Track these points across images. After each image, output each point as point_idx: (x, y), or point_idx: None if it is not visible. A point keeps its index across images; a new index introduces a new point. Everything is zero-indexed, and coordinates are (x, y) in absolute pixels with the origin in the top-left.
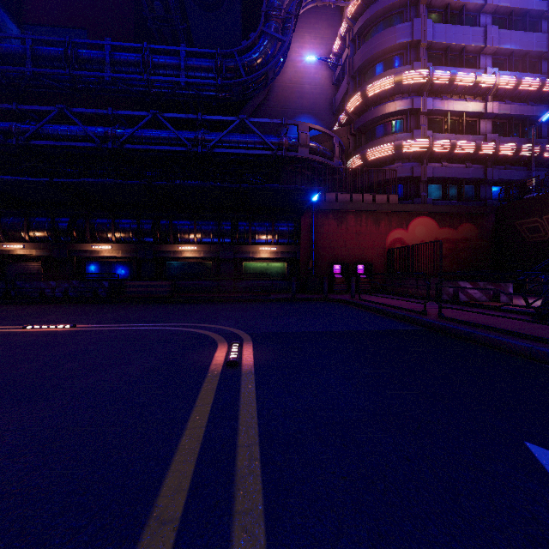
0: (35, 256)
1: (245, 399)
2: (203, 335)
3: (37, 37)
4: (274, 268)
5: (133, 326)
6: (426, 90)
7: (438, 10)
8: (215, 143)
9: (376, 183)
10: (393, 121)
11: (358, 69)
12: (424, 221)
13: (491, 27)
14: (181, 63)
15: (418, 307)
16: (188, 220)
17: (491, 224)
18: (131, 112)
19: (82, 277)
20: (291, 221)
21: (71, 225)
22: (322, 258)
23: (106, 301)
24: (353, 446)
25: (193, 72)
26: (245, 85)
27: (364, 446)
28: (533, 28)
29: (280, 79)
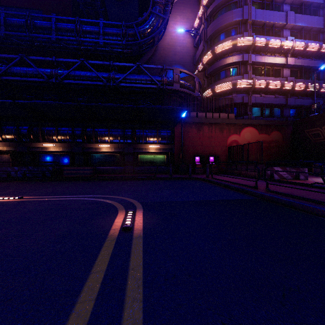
0: (6, 151)
1: (134, 264)
2: (109, 204)
3: (8, 12)
4: (158, 159)
5: (62, 197)
6: (251, 50)
7: (258, 1)
8: (121, 80)
9: (221, 106)
10: (231, 68)
11: (210, 36)
12: (250, 130)
13: (290, 12)
14: (100, 30)
15: (250, 183)
16: (104, 128)
17: (290, 132)
18: (68, 60)
19: (35, 164)
20: (168, 129)
21: (29, 131)
22: (188, 152)
23: (50, 179)
24: (231, 324)
25: (108, 36)
26: (140, 45)
27: (242, 324)
28: (314, 14)
29: (162, 43)
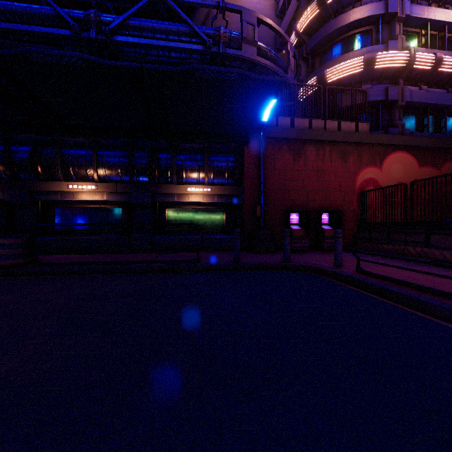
0: None
1: None
2: None
3: None
4: (208, 218)
5: None
6: None
7: None
8: (118, 28)
9: (341, 106)
10: (358, 34)
11: None
12: (401, 157)
13: None
14: None
15: None
16: (85, 149)
17: None
18: None
19: None
20: (231, 154)
21: None
22: (274, 204)
23: None
24: None
25: None
26: None
27: None
28: None
29: None
